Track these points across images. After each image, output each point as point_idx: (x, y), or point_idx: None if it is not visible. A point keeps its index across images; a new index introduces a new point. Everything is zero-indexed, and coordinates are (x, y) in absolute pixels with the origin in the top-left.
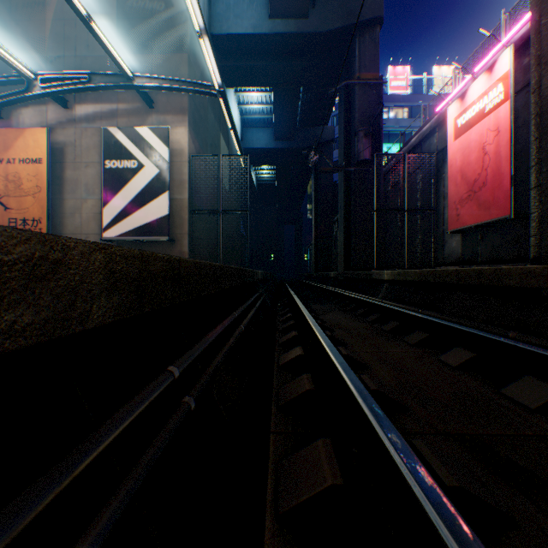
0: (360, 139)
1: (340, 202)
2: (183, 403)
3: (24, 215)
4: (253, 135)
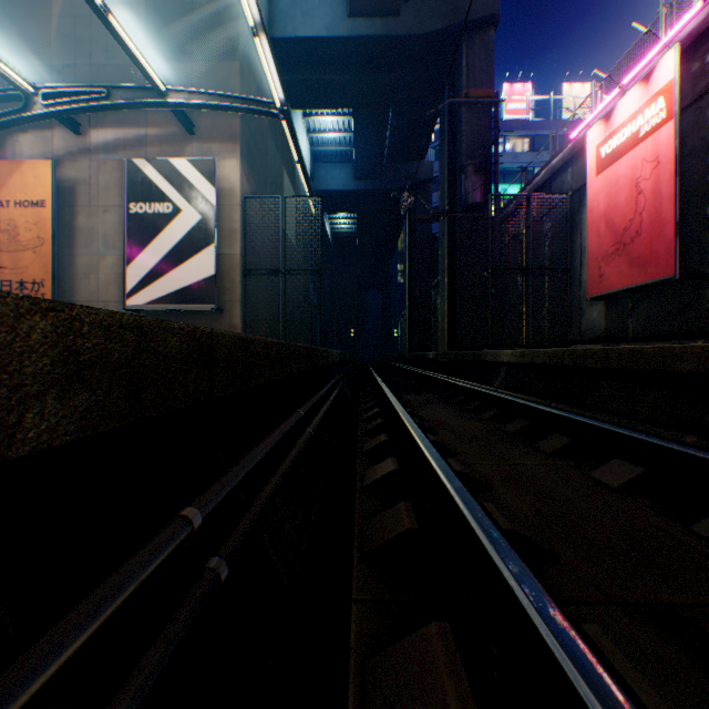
0: (468, 176)
1: (441, 260)
2: (207, 572)
3: (21, 276)
4: (326, 173)
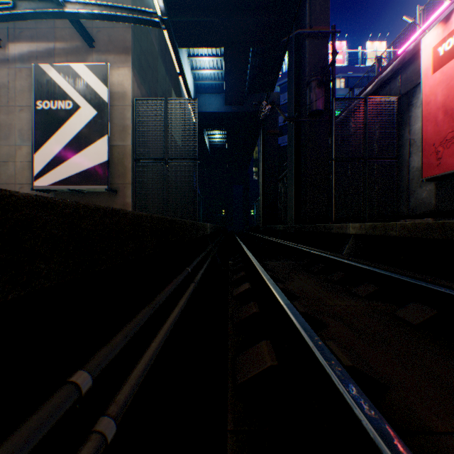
0: (312, 89)
1: (289, 157)
2: None
3: None
4: (205, 100)
